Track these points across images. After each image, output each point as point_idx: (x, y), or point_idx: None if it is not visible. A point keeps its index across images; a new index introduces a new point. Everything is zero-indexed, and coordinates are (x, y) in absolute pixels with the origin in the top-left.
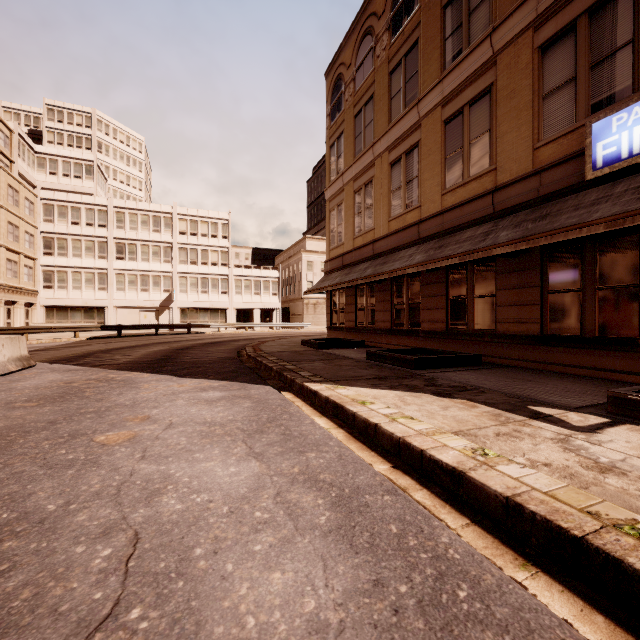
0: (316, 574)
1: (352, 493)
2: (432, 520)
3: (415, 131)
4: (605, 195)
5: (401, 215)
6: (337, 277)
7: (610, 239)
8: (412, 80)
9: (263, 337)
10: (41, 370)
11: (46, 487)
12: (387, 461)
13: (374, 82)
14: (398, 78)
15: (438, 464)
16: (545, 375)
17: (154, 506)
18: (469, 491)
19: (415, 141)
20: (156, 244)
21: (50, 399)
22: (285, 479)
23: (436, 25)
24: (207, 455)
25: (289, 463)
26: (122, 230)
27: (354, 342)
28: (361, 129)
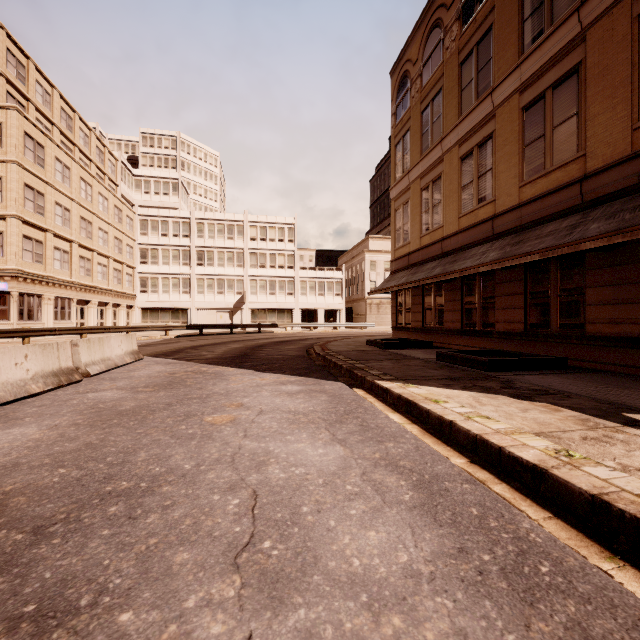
0: (406, 537)
1: (432, 479)
2: (512, 508)
3: (488, 122)
4: None
5: (473, 211)
6: (403, 277)
7: None
8: (485, 69)
9: (328, 337)
10: (148, 362)
11: (179, 452)
12: (463, 456)
13: (443, 75)
14: (469, 68)
15: (518, 461)
16: None
17: (263, 473)
18: (551, 488)
19: (488, 132)
20: (230, 250)
21: (162, 386)
22: (368, 462)
23: (513, 7)
24: (297, 438)
25: (370, 450)
26: (202, 239)
27: (421, 343)
28: (428, 125)
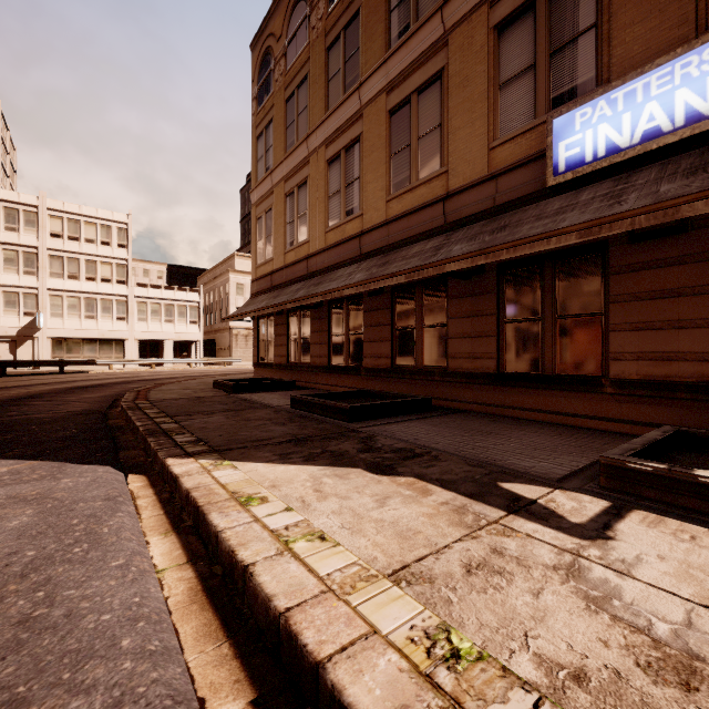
0: None
1: None
2: None
3: (356, 122)
4: (570, 203)
5: (340, 225)
6: (264, 300)
7: (571, 259)
8: (353, 59)
9: (170, 377)
10: None
11: None
12: (248, 678)
13: (309, 59)
14: (337, 56)
15: None
16: (504, 423)
17: None
18: None
19: (356, 134)
20: (11, 247)
21: None
22: None
23: None
24: None
25: None
26: None
27: (283, 383)
28: (294, 117)
